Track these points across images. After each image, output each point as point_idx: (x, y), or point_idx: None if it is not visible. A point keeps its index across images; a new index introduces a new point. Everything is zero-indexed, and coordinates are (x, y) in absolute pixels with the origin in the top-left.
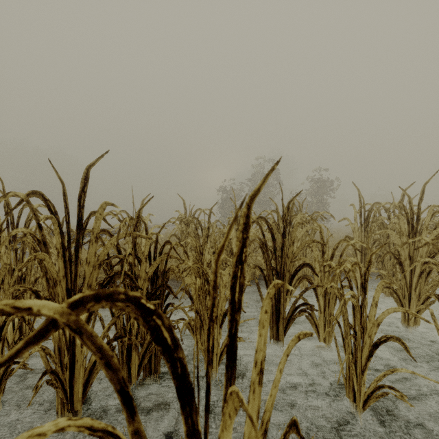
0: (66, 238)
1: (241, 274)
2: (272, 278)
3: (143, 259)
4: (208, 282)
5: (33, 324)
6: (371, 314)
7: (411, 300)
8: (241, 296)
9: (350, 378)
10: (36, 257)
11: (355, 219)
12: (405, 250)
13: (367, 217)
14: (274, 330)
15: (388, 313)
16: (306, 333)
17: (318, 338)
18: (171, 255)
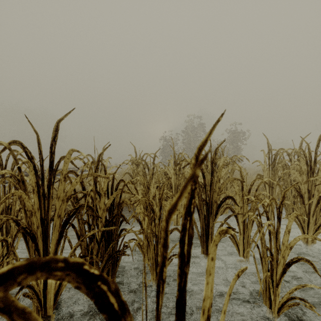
0: (46, 175)
1: (189, 225)
2: (203, 207)
3: (102, 194)
4: (153, 211)
5: (11, 249)
6: (284, 239)
7: (309, 224)
8: (190, 248)
9: (267, 290)
10: (14, 194)
11: (265, 161)
12: (305, 185)
13: (273, 159)
14: (204, 247)
15: (299, 239)
16: (243, 269)
17: (238, 254)
18: (125, 190)
